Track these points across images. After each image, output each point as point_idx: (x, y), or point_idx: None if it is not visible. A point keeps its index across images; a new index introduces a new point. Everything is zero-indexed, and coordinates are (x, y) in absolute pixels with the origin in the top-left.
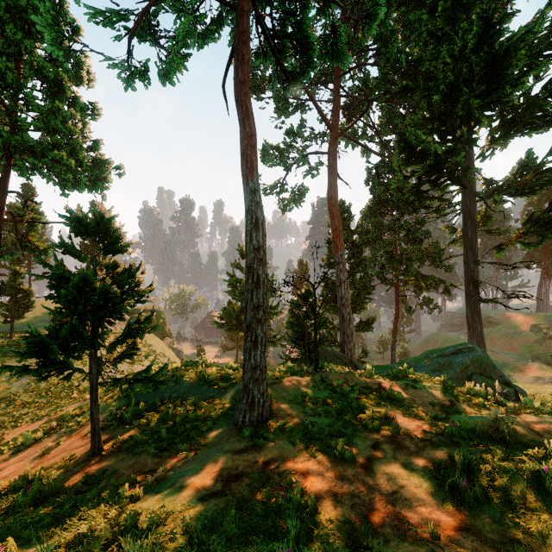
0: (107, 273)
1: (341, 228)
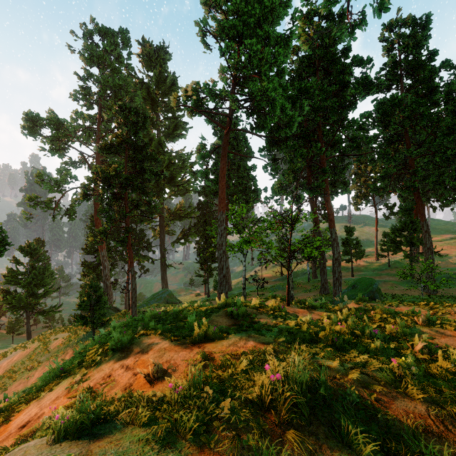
0: (90, 298)
1: None
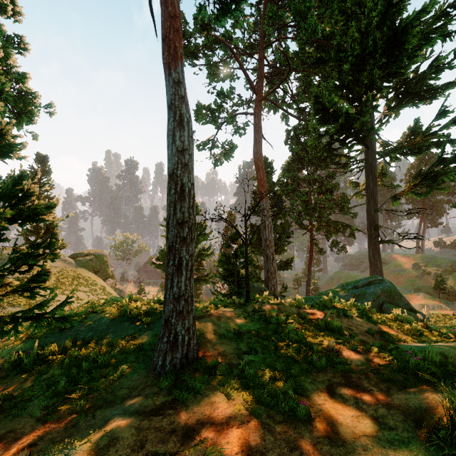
0: None
1: (265, 179)
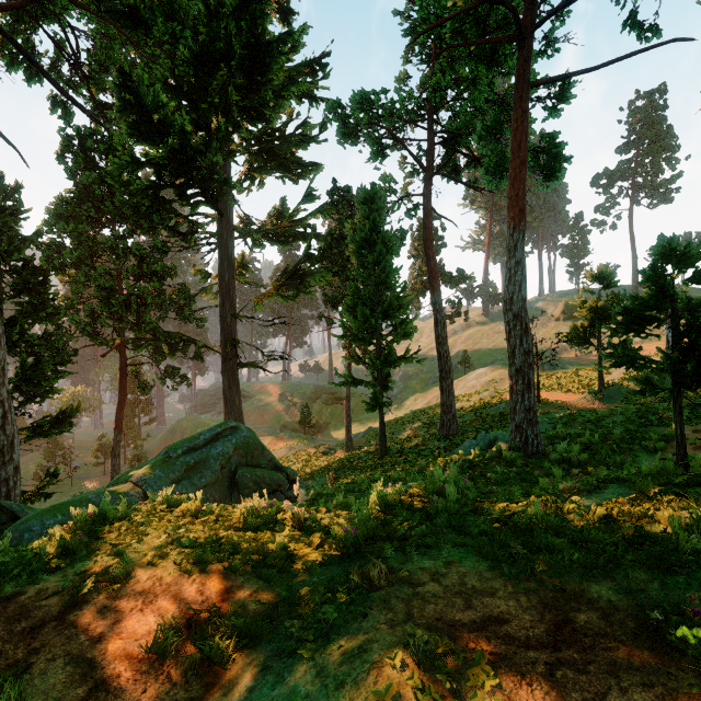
0: None
1: None
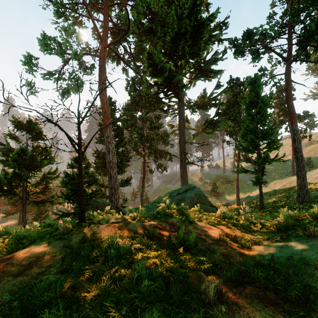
0: None
1: (109, 112)
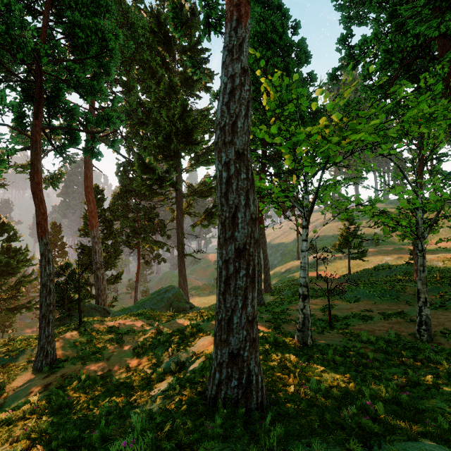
0: None
1: (96, 211)
